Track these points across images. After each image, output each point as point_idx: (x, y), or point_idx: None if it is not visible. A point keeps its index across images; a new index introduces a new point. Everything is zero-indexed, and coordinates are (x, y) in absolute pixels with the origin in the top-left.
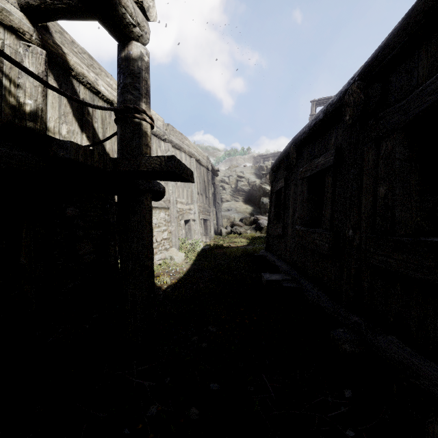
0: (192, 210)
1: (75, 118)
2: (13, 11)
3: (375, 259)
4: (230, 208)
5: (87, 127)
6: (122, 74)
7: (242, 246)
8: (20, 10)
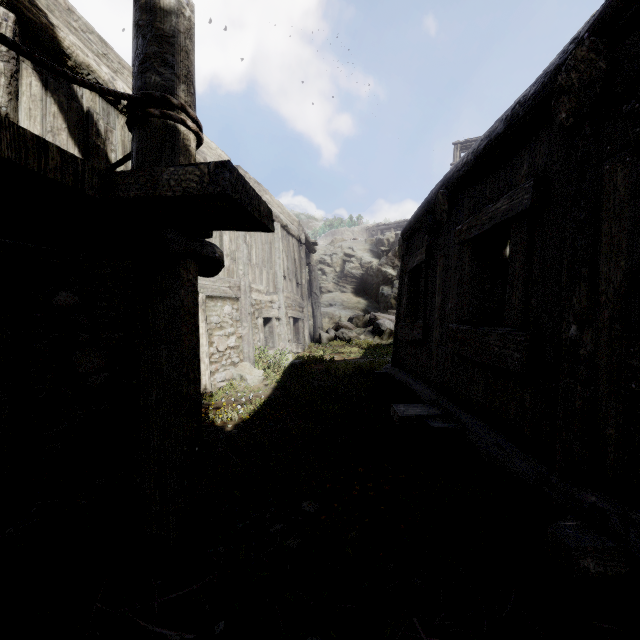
0: (276, 303)
1: (74, 140)
2: None
3: None
4: (334, 302)
5: (96, 157)
6: (140, 38)
7: (353, 359)
8: None
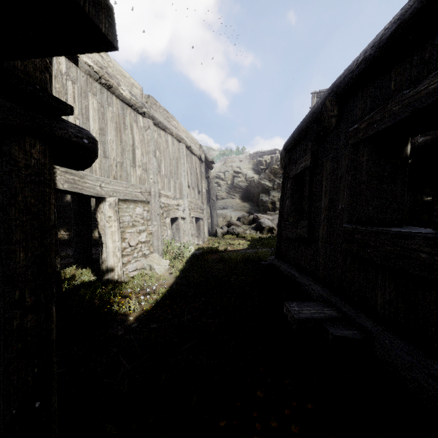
0: (181, 206)
1: None
2: None
3: None
4: (226, 206)
5: None
6: None
7: (242, 250)
8: None
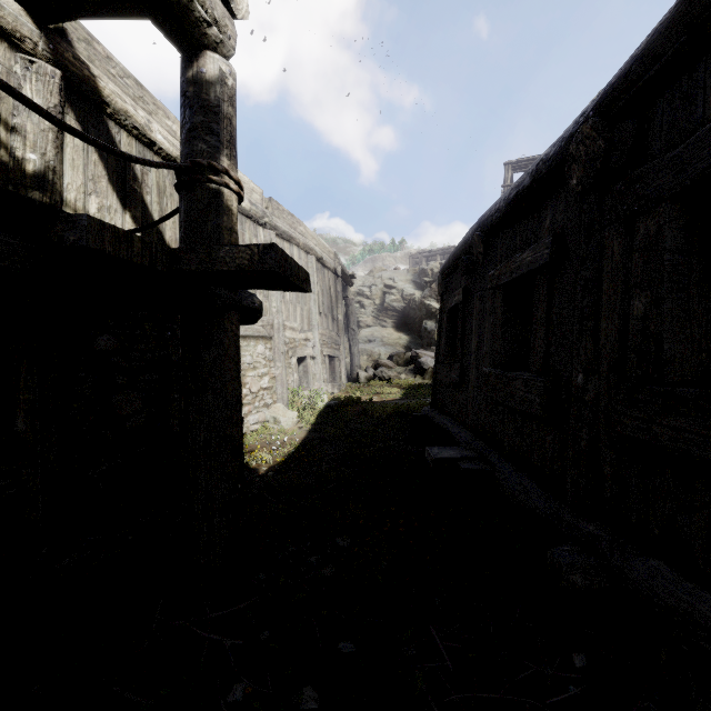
0: (310, 341)
1: (112, 186)
2: (3, 2)
3: (626, 424)
4: (373, 338)
5: (134, 201)
6: (188, 108)
7: (393, 401)
8: (16, 1)
